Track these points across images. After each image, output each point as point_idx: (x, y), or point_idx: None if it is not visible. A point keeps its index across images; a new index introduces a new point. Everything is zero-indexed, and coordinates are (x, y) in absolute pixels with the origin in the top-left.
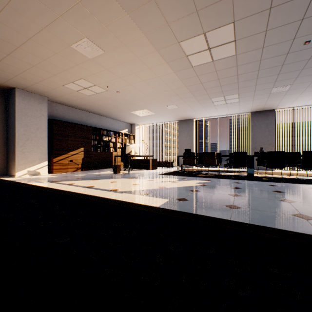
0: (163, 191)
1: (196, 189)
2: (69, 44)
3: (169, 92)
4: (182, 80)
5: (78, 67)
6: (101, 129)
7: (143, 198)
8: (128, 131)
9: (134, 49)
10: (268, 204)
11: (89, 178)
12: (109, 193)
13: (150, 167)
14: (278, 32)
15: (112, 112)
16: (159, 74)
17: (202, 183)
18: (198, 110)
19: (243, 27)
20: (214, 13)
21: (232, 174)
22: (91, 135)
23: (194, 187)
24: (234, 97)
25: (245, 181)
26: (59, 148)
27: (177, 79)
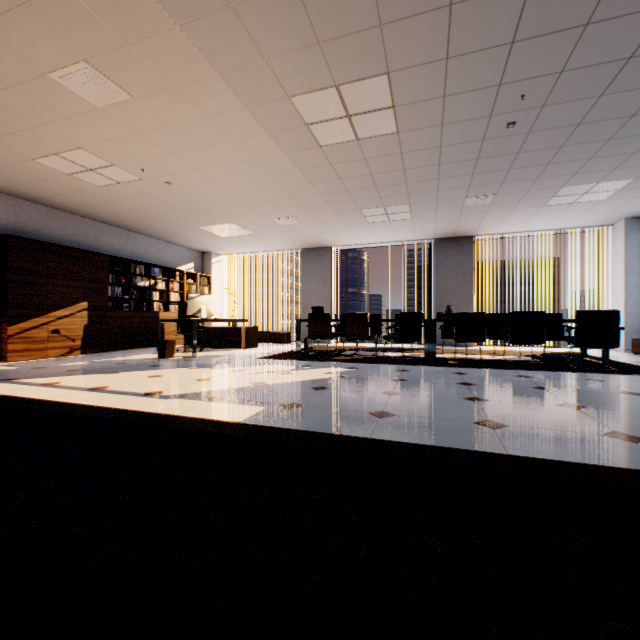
0: (258, 391)
1: (324, 386)
2: (45, 70)
3: (279, 192)
4: (302, 170)
5: (70, 121)
6: (131, 261)
7: (213, 407)
8: (196, 267)
9: (198, 100)
10: (443, 406)
11: (99, 369)
12: (140, 400)
13: (242, 345)
14: (464, 101)
15: (158, 226)
16: (255, 155)
17: (339, 372)
18: (338, 231)
19: (404, 85)
20: (351, 52)
21: (399, 354)
22: (107, 275)
23: (322, 382)
24: (402, 209)
25: (418, 366)
26: (25, 303)
27: (293, 167)
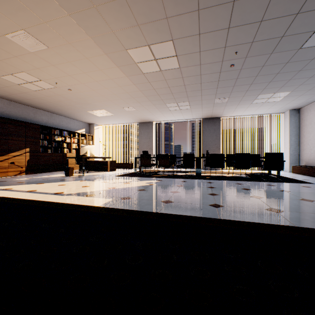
0: (111, 191)
1: (143, 189)
2: (3, 33)
3: (125, 95)
4: (135, 84)
5: (17, 58)
6: (52, 128)
7: (87, 199)
8: (86, 131)
9: (81, 50)
10: (197, 198)
11: (33, 182)
12: (51, 196)
13: (108, 169)
14: (209, 54)
15: (66, 110)
16: (112, 77)
17: (152, 182)
18: (156, 114)
19: (181, 45)
20: (154, 29)
21: (184, 174)
22: (39, 134)
23: (143, 187)
24: (185, 104)
25: (191, 179)
26: None
27: (131, 83)
